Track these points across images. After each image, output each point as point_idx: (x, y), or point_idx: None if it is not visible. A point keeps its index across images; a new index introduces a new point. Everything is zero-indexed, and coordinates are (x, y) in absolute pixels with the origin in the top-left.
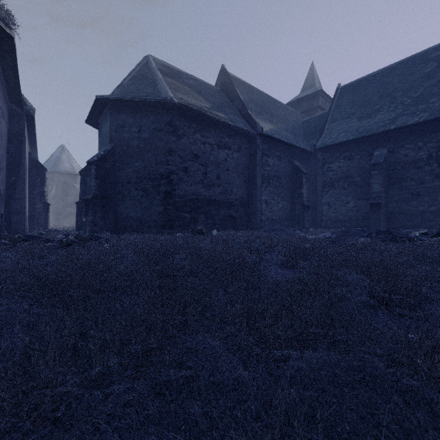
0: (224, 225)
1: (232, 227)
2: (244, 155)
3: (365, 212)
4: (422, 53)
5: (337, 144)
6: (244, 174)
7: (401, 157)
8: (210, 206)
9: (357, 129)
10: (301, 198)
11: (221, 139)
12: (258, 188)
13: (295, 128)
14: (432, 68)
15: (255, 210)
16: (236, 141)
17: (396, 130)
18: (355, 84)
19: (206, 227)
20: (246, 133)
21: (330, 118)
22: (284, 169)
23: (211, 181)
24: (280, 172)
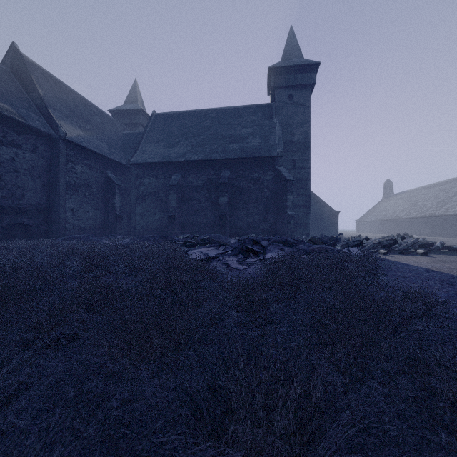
0: (12, 235)
1: (25, 236)
2: (42, 157)
3: (167, 222)
4: (205, 111)
5: (147, 163)
6: (42, 179)
7: (189, 182)
8: None
9: (162, 154)
10: (114, 208)
11: (6, 135)
12: (62, 195)
13: (113, 139)
14: (209, 124)
15: (57, 218)
16: (31, 140)
17: (186, 162)
18: (165, 115)
19: None
20: (45, 133)
21: (144, 139)
22: (96, 178)
23: None
24: (91, 180)
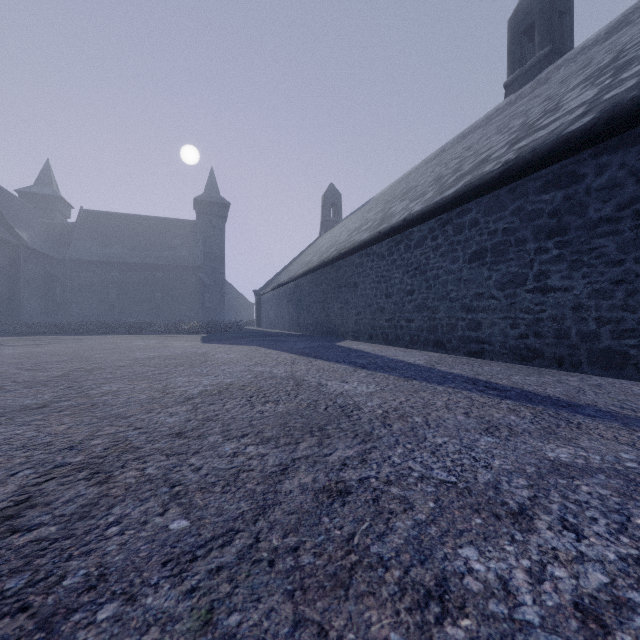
0: None
1: None
2: (7, 259)
3: (105, 310)
4: (138, 217)
5: (85, 260)
6: (7, 276)
7: (126, 279)
8: None
9: (100, 254)
10: (55, 297)
11: None
12: (22, 289)
13: (40, 232)
14: (143, 230)
15: (19, 306)
16: (2, 248)
17: (124, 263)
18: (96, 214)
19: None
20: (9, 241)
21: (76, 235)
22: (40, 273)
23: None
24: (37, 275)
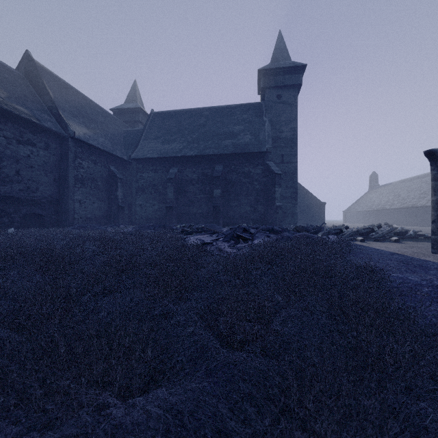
0: (27, 224)
1: (39, 225)
2: (54, 154)
3: (165, 212)
4: (200, 109)
5: (147, 158)
6: (54, 173)
7: (185, 176)
8: (5, 203)
9: (161, 150)
10: (117, 199)
11: (23, 135)
12: (71, 188)
13: (115, 136)
14: (203, 122)
15: (67, 209)
16: (44, 139)
17: (182, 157)
18: (163, 114)
19: (0, 226)
20: (56, 132)
21: (144, 136)
22: (100, 172)
23: (7, 177)
24: (96, 175)
